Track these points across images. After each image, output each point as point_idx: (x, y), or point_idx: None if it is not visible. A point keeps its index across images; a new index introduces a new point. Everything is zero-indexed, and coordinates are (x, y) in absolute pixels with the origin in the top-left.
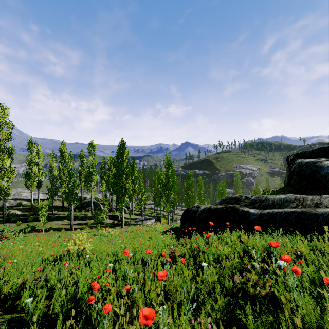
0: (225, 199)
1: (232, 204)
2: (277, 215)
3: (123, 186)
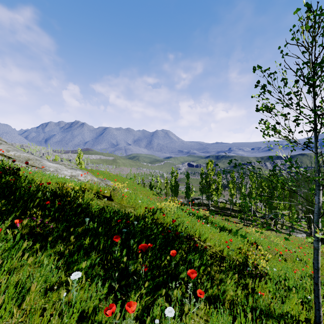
0: None
1: None
2: None
3: (277, 207)
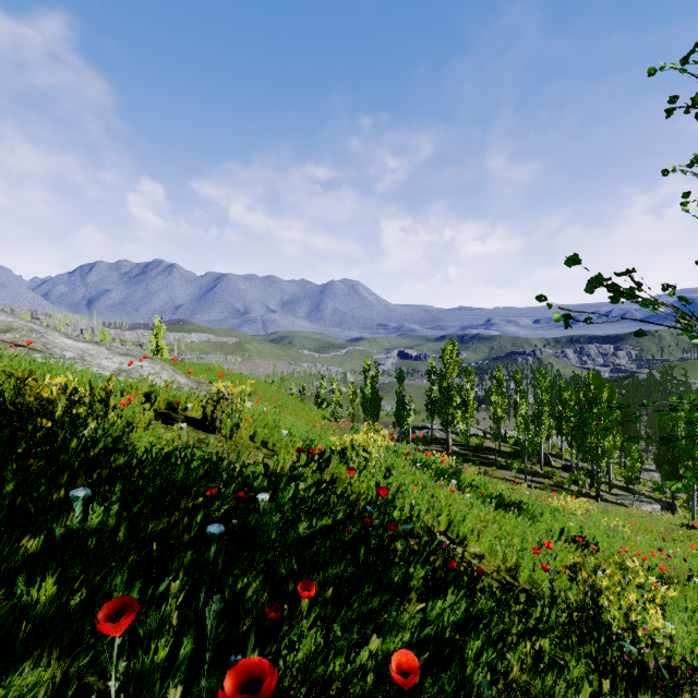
0: None
1: None
2: None
3: (599, 445)
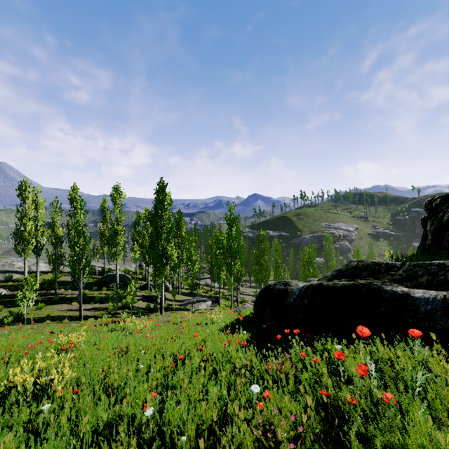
0: (345, 269)
1: (363, 280)
2: None
3: (163, 252)
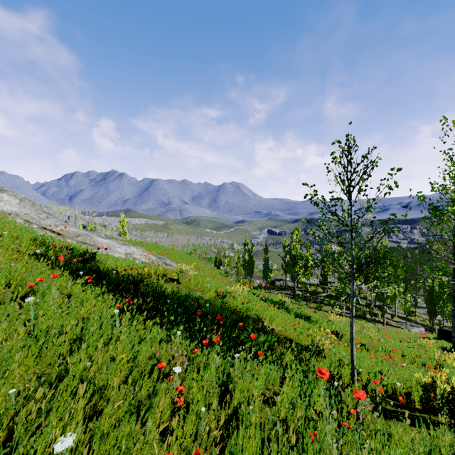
0: None
1: None
2: None
3: (385, 291)
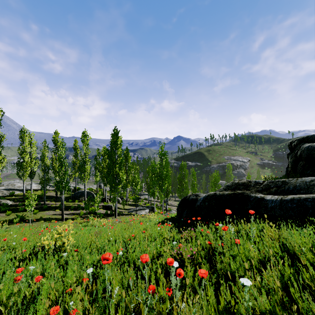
0: (231, 185)
1: (240, 191)
2: (308, 202)
3: (116, 176)
